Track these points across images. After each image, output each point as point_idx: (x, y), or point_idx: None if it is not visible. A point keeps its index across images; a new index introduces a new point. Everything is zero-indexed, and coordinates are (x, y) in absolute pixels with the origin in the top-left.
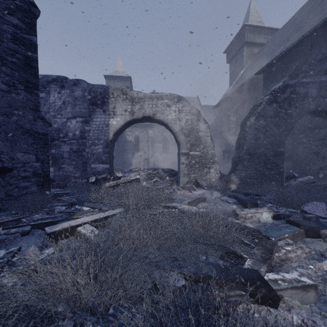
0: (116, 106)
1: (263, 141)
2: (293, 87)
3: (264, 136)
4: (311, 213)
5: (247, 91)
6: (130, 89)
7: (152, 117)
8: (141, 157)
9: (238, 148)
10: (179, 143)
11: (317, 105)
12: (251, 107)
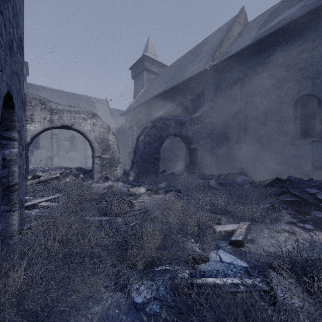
0: (34, 114)
1: (148, 150)
2: (164, 120)
3: (149, 147)
4: (160, 186)
5: (145, 109)
6: (48, 100)
7: (70, 126)
8: (42, 155)
9: (135, 154)
10: (94, 148)
11: (174, 132)
12: (147, 121)
